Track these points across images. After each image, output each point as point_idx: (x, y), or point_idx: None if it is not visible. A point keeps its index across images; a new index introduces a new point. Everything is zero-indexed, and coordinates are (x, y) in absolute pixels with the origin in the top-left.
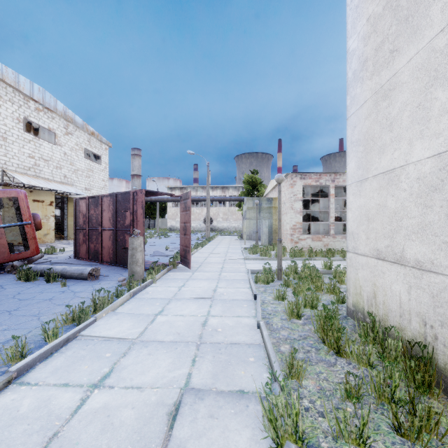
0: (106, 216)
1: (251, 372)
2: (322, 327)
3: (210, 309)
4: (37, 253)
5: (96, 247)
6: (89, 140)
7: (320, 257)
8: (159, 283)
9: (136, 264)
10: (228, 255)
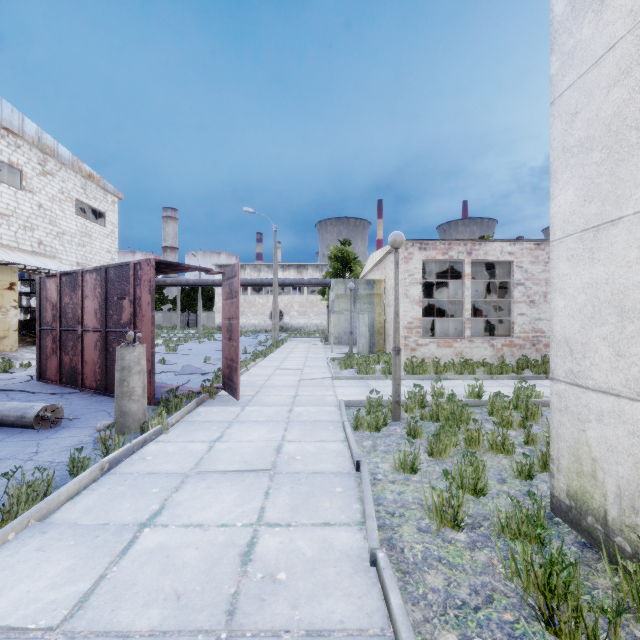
0: (90, 307)
1: None
2: (539, 585)
3: (265, 504)
4: None
5: (74, 361)
6: (85, 186)
7: (455, 375)
8: (175, 434)
9: (130, 398)
10: (306, 372)
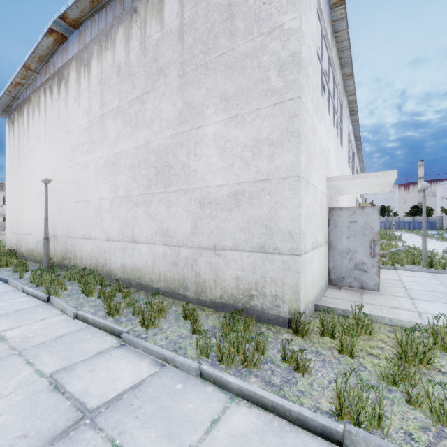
0: None
1: None
2: None
3: None
4: None
5: None
6: None
7: None
8: None
9: None
10: None
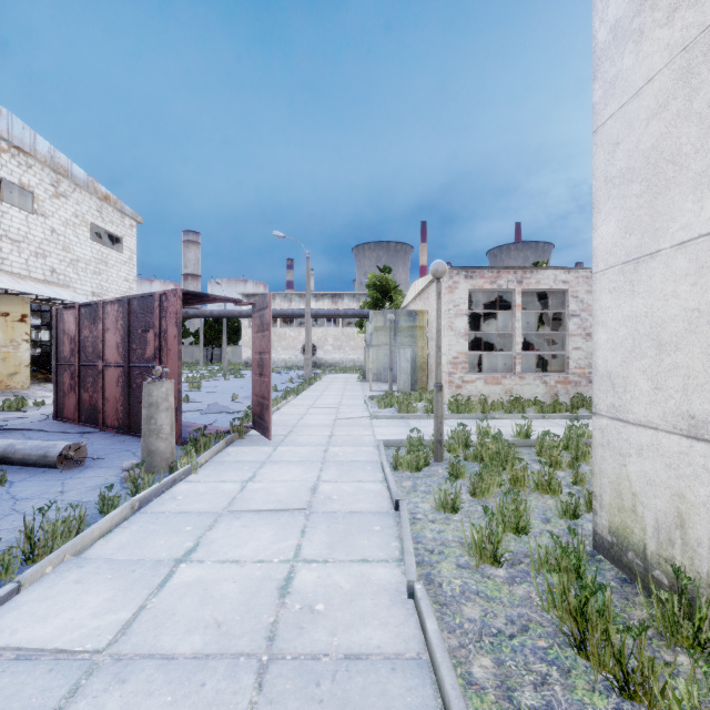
0: (112, 341)
1: None
2: (571, 611)
3: (301, 541)
4: None
5: (94, 399)
6: (101, 209)
7: (503, 414)
8: (205, 474)
9: (158, 437)
10: (342, 411)
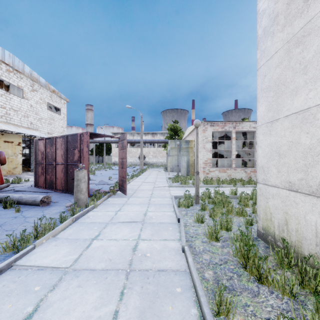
0: (59, 153)
1: (179, 307)
2: (242, 254)
3: (140, 233)
4: (1, 183)
5: (52, 178)
6: (51, 96)
7: (226, 185)
8: (100, 208)
9: (81, 193)
10: (156, 184)
